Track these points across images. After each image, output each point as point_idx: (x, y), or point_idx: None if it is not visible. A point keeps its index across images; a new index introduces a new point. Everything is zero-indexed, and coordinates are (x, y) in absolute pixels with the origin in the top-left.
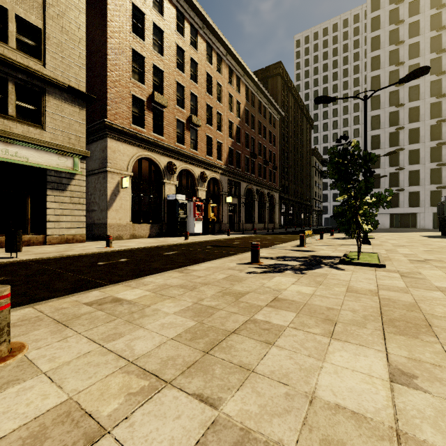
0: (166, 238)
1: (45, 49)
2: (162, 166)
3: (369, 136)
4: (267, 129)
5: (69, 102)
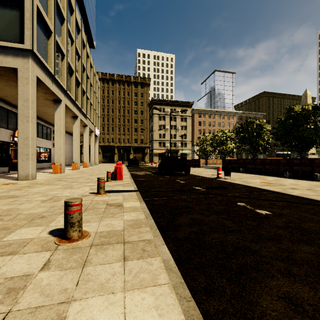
0: None
1: (187, 137)
2: None
3: None
4: None
5: (189, 143)
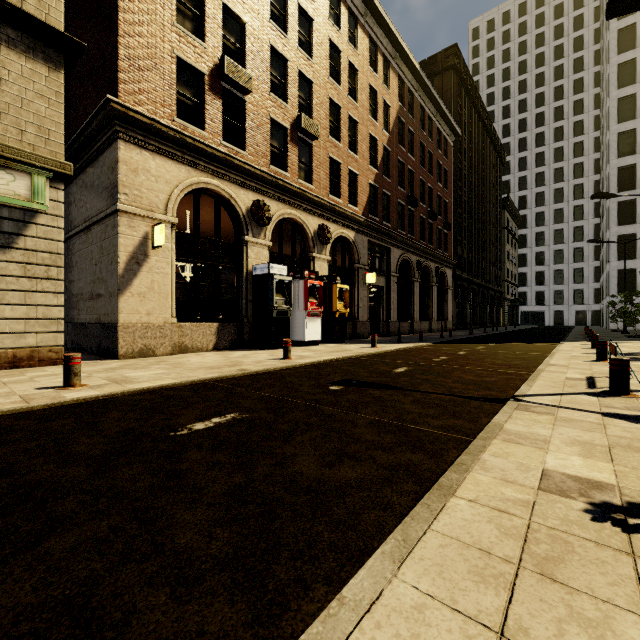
0: (246, 353)
1: None
2: (241, 208)
3: (614, 169)
4: (434, 159)
5: (20, 50)
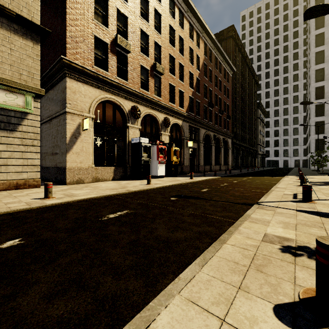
0: (128, 181)
1: None
2: (126, 110)
3: (313, 88)
4: (222, 83)
5: (19, 34)
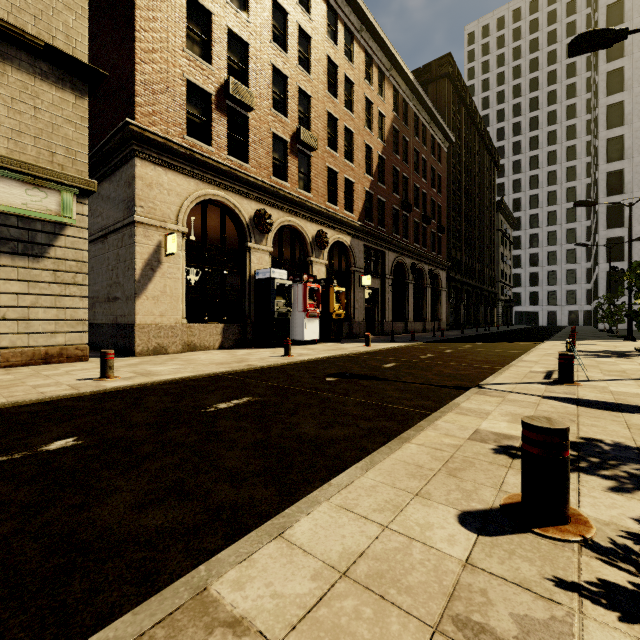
0: (250, 351)
1: None
2: (245, 217)
3: (603, 174)
4: (428, 165)
5: (51, 81)
